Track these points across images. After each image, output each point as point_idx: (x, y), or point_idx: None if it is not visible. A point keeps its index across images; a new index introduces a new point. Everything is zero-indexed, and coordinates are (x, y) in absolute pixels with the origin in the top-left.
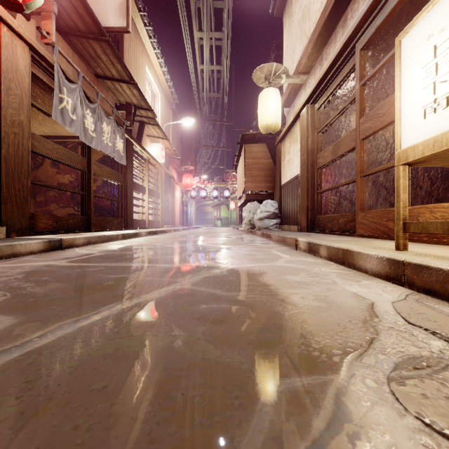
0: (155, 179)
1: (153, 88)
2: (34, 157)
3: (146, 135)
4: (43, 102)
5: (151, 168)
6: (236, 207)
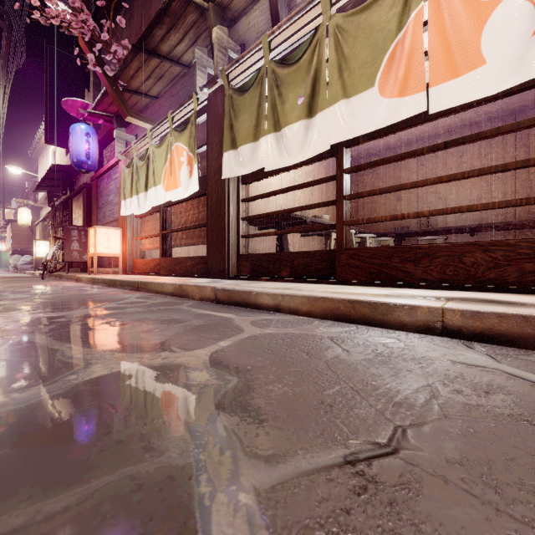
0: None
1: None
2: None
3: None
4: None
5: None
6: (10, 248)
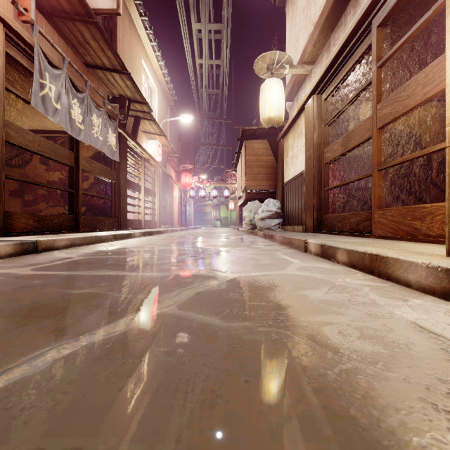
0: (151, 178)
1: (149, 83)
2: (22, 153)
3: (142, 131)
4: (27, 91)
5: (148, 166)
6: (236, 207)
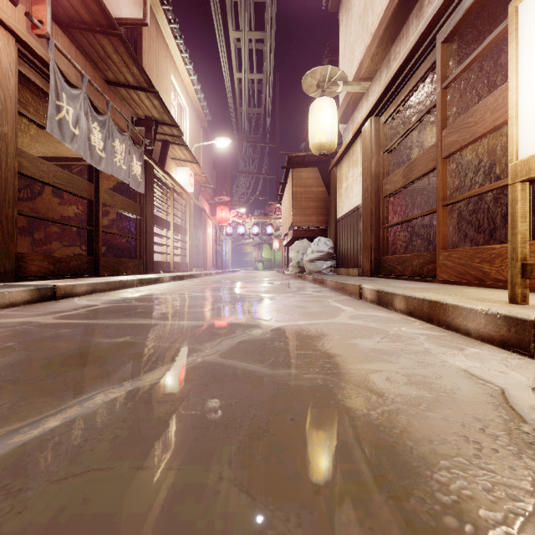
0: (182, 212)
1: (179, 101)
2: (32, 184)
3: (171, 158)
4: (39, 113)
5: (178, 199)
6: (281, 246)
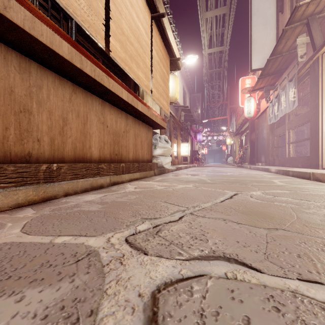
0: None
1: None
2: None
3: None
4: None
5: None
6: None
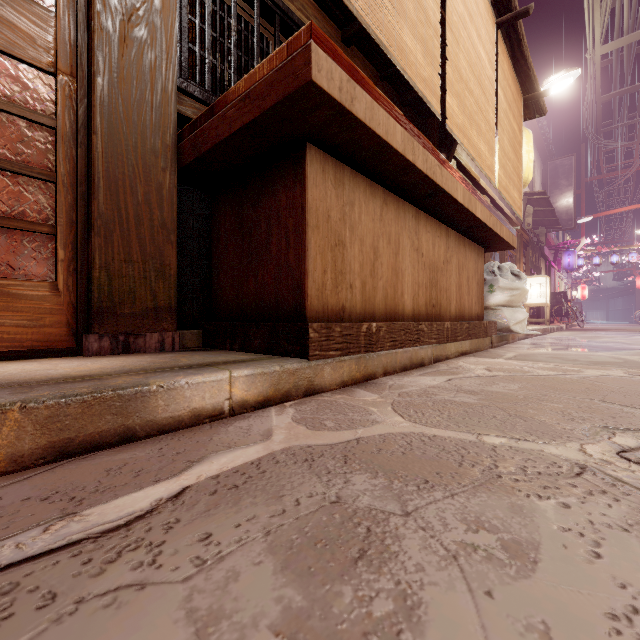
0: None
1: None
2: None
3: None
4: None
5: None
6: None
